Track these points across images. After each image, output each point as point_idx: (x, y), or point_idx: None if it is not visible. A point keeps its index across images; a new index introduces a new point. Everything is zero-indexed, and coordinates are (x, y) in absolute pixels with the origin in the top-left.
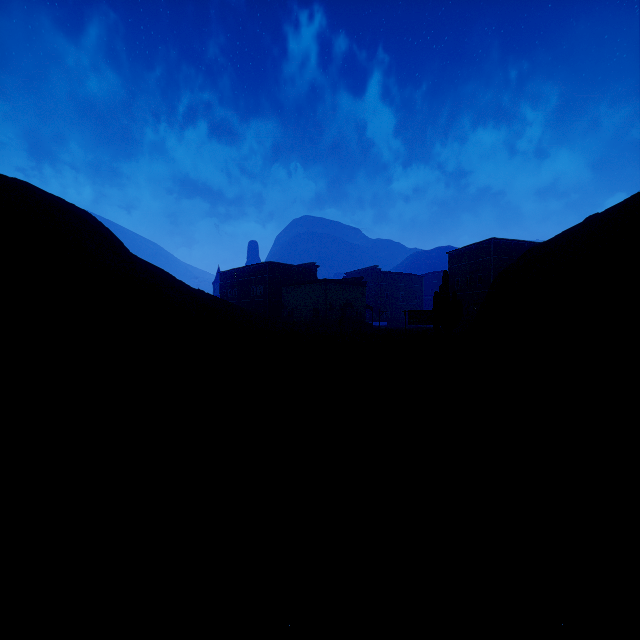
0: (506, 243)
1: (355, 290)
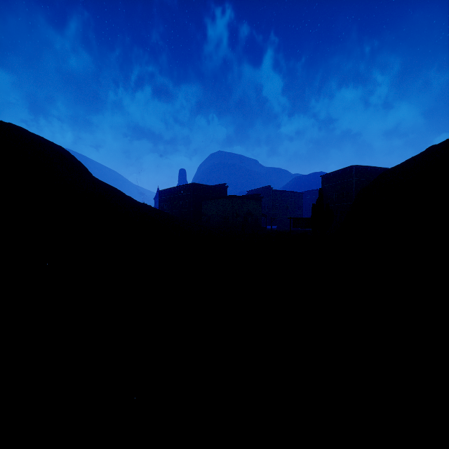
0: (364, 169)
1: (254, 203)
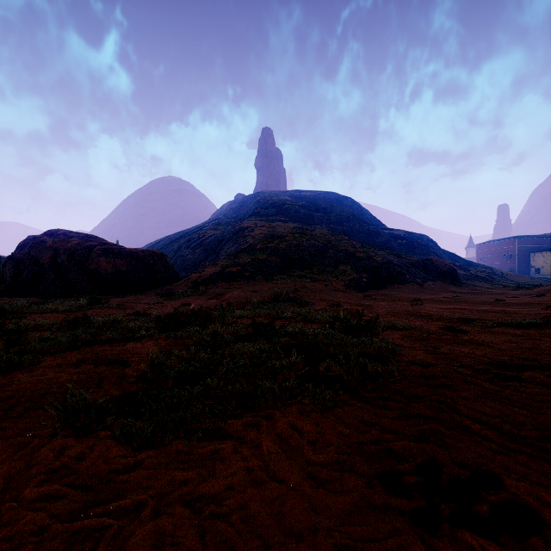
0: None
1: None
